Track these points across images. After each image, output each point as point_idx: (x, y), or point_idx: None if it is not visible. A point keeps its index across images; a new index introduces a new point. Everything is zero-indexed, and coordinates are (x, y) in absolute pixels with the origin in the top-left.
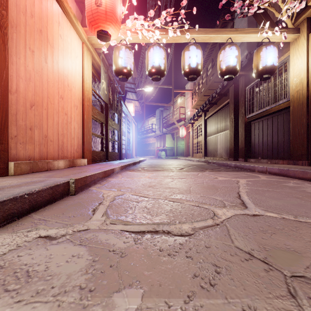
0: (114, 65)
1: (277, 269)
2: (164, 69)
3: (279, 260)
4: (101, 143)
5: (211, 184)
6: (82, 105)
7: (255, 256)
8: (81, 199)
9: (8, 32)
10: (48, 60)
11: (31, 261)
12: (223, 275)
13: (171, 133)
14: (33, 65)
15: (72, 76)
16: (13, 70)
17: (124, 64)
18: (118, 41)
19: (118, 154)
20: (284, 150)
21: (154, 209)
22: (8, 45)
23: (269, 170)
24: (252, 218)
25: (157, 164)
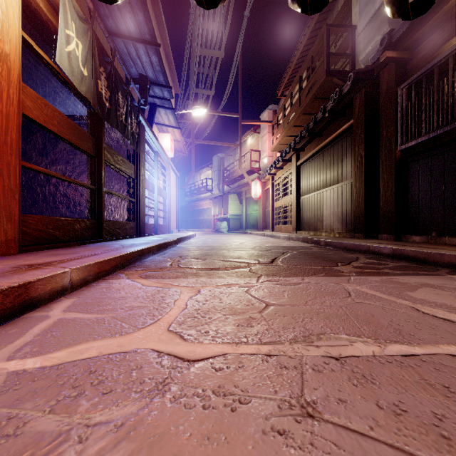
0: None
1: None
2: None
3: None
4: None
5: None
6: None
7: None
8: None
9: None
10: None
11: None
12: None
13: (237, 193)
14: None
15: None
16: None
17: None
18: None
19: (134, 226)
20: None
21: None
22: None
23: None
24: None
25: (214, 244)
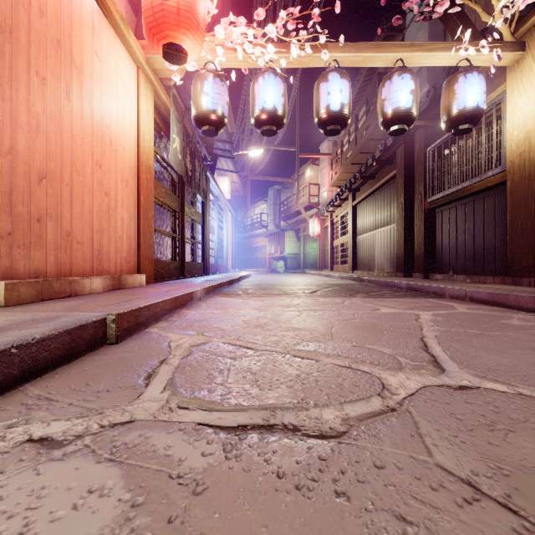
0: (194, 108)
1: None
2: (282, 114)
3: None
4: (172, 247)
5: (369, 321)
6: (137, 179)
7: (484, 491)
8: (128, 352)
9: None
10: (73, 97)
11: None
12: None
13: (295, 230)
14: (44, 104)
15: (118, 125)
16: (4, 112)
17: (212, 105)
18: (202, 65)
19: (202, 266)
20: (495, 259)
21: (265, 373)
22: None
23: (472, 295)
24: (460, 394)
25: (271, 282)
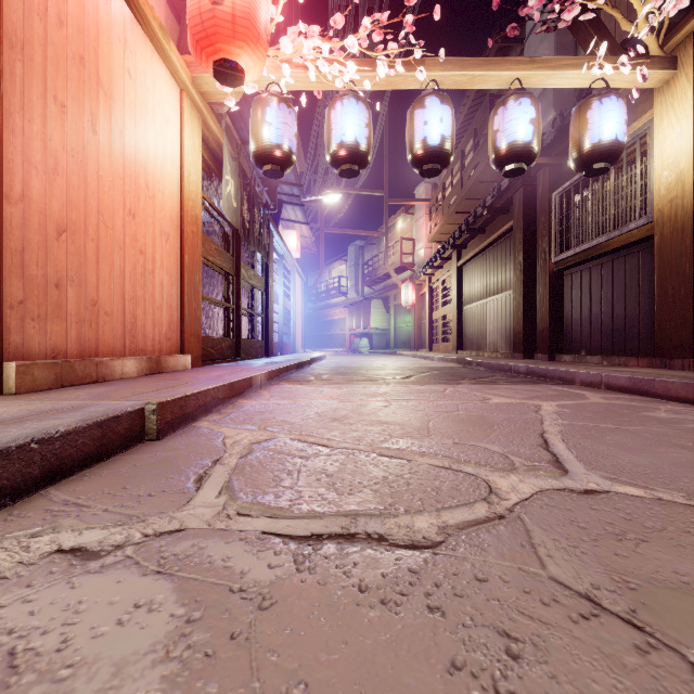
0: (254, 142)
1: (669, 647)
2: (366, 149)
3: (669, 617)
4: (224, 320)
5: (476, 414)
6: (181, 233)
7: (605, 606)
8: (173, 451)
9: (4, 59)
10: (100, 128)
11: (27, 622)
12: (529, 664)
13: (383, 298)
14: (64, 138)
15: (156, 164)
16: (15, 148)
17: (276, 138)
18: (263, 86)
19: (263, 345)
20: (640, 335)
21: (344, 475)
22: (1, 89)
23: (608, 381)
24: (584, 499)
25: (351, 366)
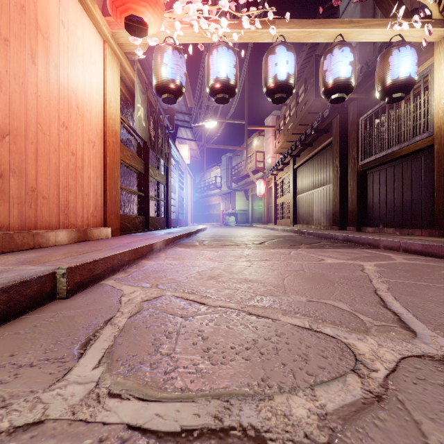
0: (155, 77)
1: None
2: (234, 83)
3: None
4: (139, 204)
5: (317, 272)
6: (104, 142)
7: None
8: (75, 309)
9: None
10: (39, 61)
11: None
12: None
13: (244, 190)
14: (7, 65)
15: (84, 92)
16: None
17: (171, 75)
18: (162, 40)
19: (164, 220)
20: (422, 214)
21: (218, 338)
22: None
23: (405, 246)
24: None
25: (224, 234)
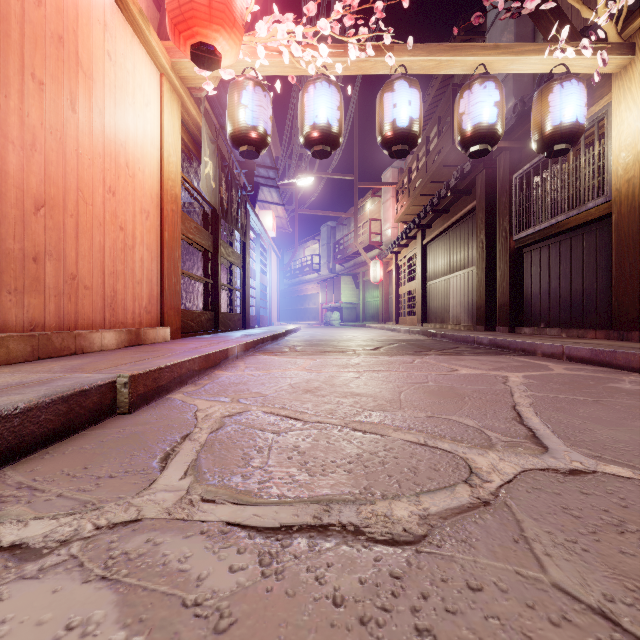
0: (230, 123)
1: None
2: (338, 131)
3: None
4: (204, 294)
5: (446, 385)
6: (161, 211)
7: (626, 627)
8: (143, 425)
9: None
10: (80, 107)
11: None
12: None
13: (353, 275)
14: (42, 115)
15: (136, 145)
16: None
17: (252, 120)
18: (239, 71)
19: (240, 318)
20: (597, 308)
21: (317, 453)
22: None
23: (570, 353)
24: (572, 481)
25: (324, 337)
